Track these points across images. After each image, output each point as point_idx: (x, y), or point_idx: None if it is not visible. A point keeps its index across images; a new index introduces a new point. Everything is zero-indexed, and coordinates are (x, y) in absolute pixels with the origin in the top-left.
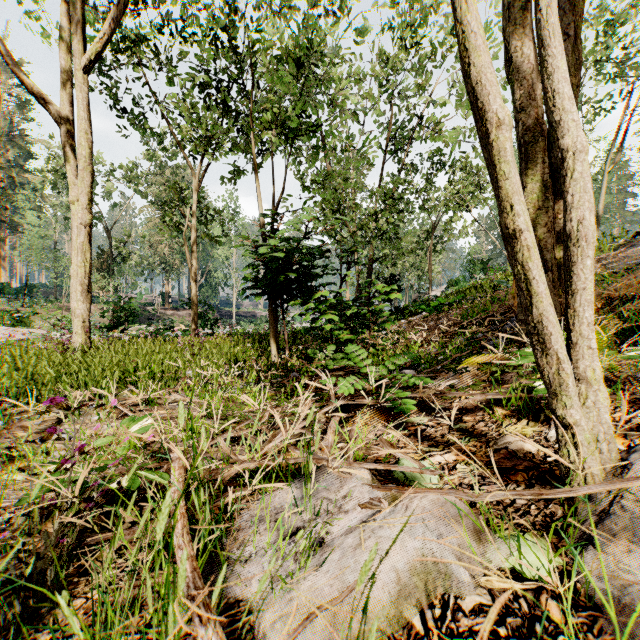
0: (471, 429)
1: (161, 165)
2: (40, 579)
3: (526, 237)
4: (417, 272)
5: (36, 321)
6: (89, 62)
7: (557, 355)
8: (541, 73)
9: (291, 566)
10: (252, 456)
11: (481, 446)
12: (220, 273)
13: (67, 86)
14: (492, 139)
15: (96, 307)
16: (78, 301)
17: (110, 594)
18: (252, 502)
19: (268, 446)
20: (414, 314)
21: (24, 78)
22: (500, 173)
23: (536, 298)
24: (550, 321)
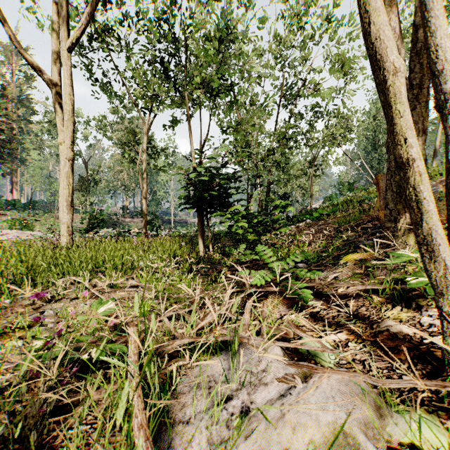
0: (355, 312)
1: (122, 117)
2: (25, 441)
3: (419, 164)
4: (301, 191)
5: (37, 226)
6: (72, 44)
7: (444, 262)
8: (426, 31)
9: (223, 430)
10: (189, 332)
11: (366, 327)
12: (162, 192)
13: (57, 62)
14: (390, 83)
15: (77, 216)
16: (64, 213)
17: (81, 448)
18: (190, 369)
19: (201, 324)
20: (300, 221)
21: (27, 57)
22: (397, 111)
23: (426, 215)
24: (439, 234)
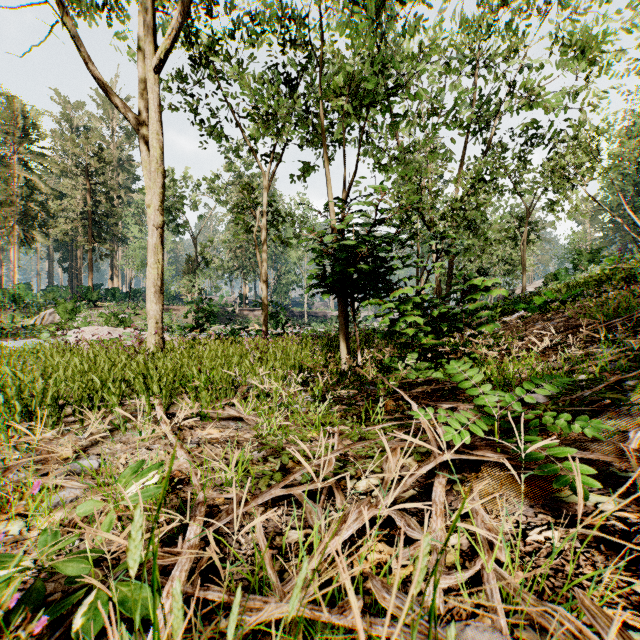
0: None
1: (238, 174)
2: None
3: None
4: (504, 266)
5: (137, 321)
6: (159, 62)
7: None
8: None
9: None
10: None
11: None
12: (292, 274)
13: (144, 93)
14: None
15: (184, 308)
16: (151, 302)
17: None
18: None
19: (332, 543)
20: (506, 314)
21: (107, 90)
22: None
23: None
24: None
